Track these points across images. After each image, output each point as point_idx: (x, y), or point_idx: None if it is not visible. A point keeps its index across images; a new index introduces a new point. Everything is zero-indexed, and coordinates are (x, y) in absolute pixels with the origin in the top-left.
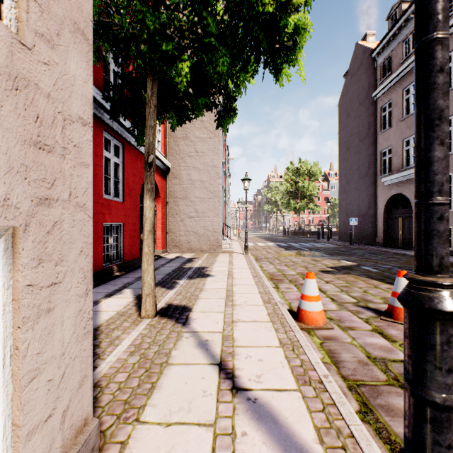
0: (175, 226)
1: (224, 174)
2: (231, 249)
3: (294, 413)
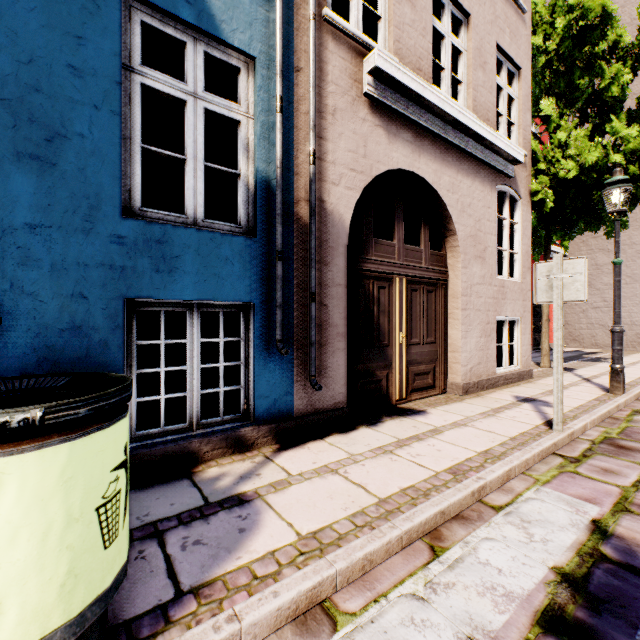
0: (572, 318)
1: None
2: None
3: None
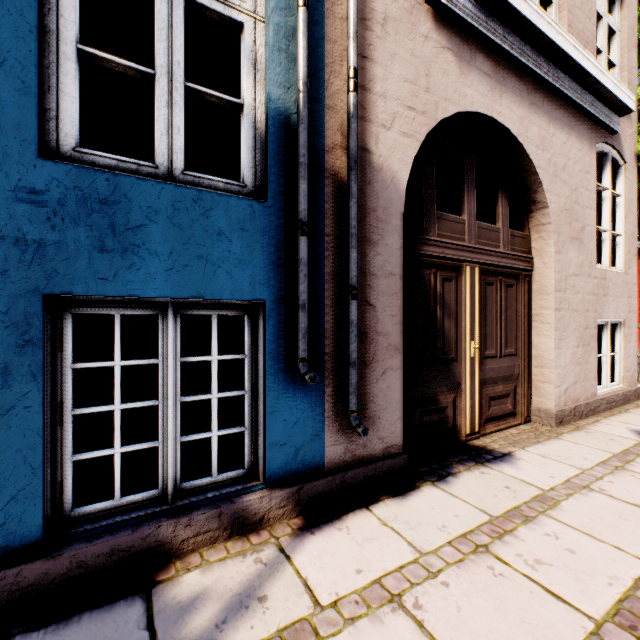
0: None
1: None
2: None
3: None
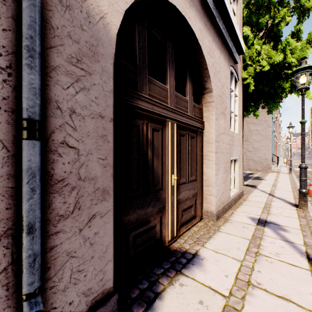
0: None
1: (273, 122)
2: (278, 170)
3: (289, 200)
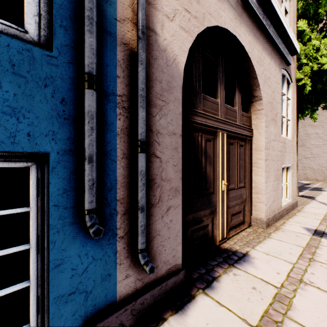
0: None
1: None
2: None
3: None
